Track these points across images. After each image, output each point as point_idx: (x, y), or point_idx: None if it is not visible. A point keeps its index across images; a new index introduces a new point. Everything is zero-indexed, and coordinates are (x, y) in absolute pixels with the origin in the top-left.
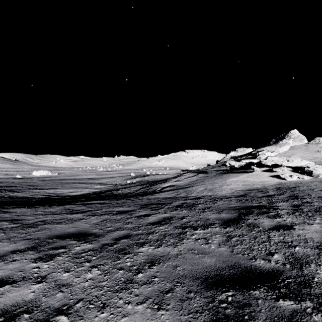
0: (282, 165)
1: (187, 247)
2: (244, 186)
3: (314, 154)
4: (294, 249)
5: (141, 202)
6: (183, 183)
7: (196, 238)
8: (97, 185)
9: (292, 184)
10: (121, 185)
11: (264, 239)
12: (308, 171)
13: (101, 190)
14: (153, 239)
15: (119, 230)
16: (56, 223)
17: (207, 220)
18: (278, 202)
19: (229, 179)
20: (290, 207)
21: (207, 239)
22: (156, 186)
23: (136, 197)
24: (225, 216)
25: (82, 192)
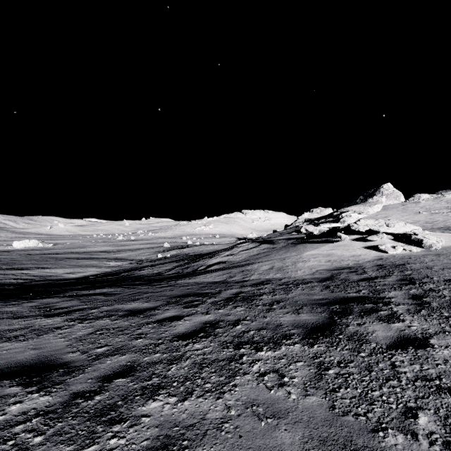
0: (380, 232)
1: (244, 396)
2: (329, 264)
3: (414, 216)
4: (450, 397)
5: (171, 291)
6: (239, 258)
7: (260, 371)
8: (111, 262)
9: (398, 259)
10: (147, 262)
11: (387, 372)
12: (416, 240)
13: (117, 270)
14: (177, 375)
15: (118, 353)
16: (7, 338)
17: (277, 328)
18: (387, 289)
19: (305, 252)
20: (409, 300)
21: (280, 373)
22: (199, 263)
23: (165, 282)
24: (307, 319)
25: (86, 273)
